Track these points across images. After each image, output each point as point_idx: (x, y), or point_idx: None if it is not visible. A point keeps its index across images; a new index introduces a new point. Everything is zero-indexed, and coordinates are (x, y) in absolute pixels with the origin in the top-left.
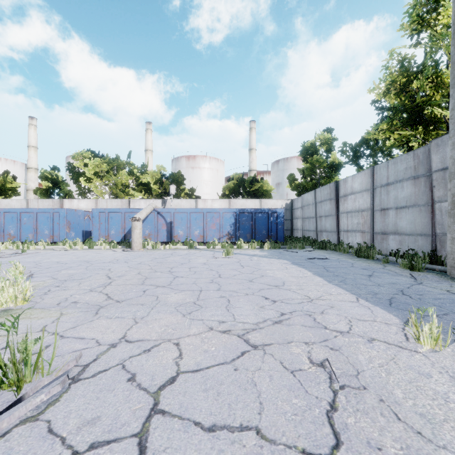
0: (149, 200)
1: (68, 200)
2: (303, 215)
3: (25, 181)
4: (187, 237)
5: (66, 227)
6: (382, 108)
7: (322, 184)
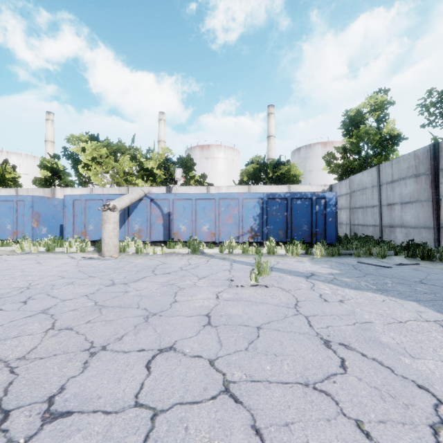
0: (151, 187)
1: (60, 190)
2: (352, 203)
3: None
4: (191, 234)
5: (32, 220)
6: None
7: (371, 164)
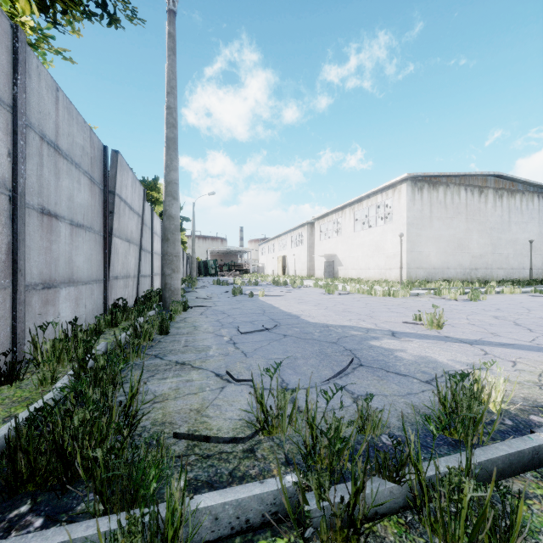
0: None
1: None
2: None
3: None
4: None
5: None
6: None
7: None
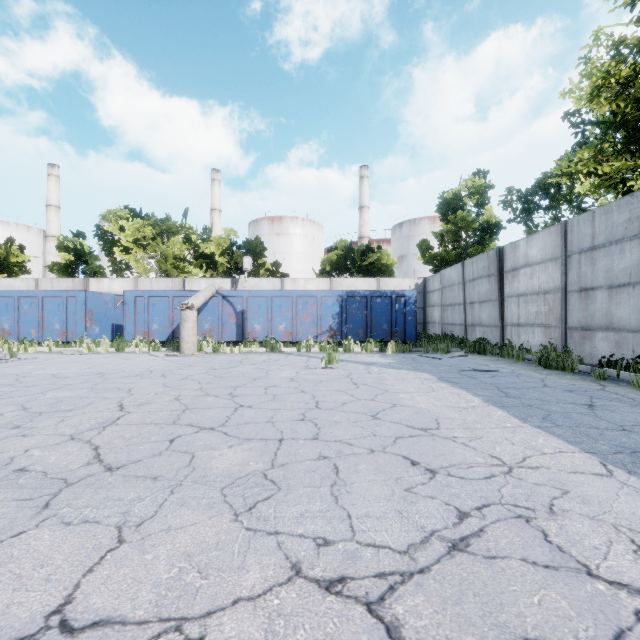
0: (213, 279)
1: (95, 280)
2: (443, 300)
3: (44, 255)
4: (267, 334)
5: (86, 318)
6: (583, 123)
7: (470, 255)
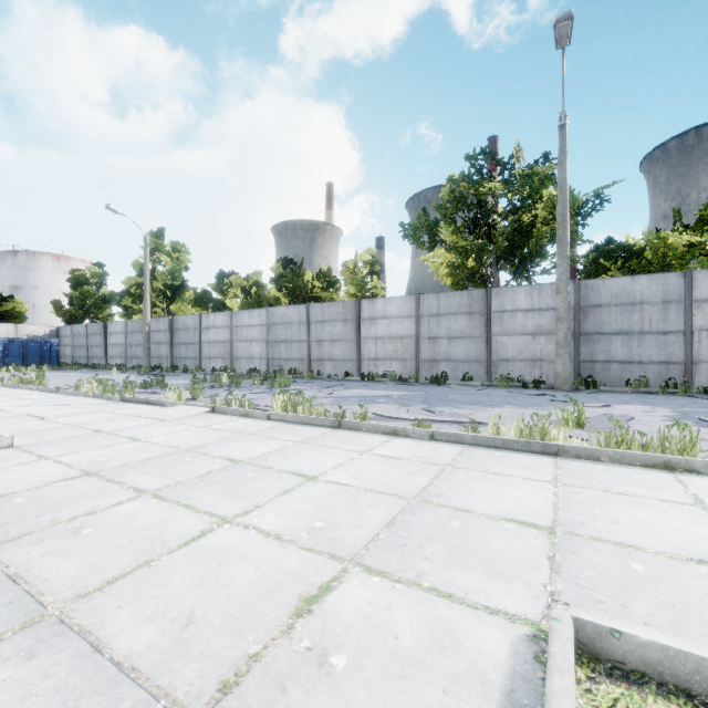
0: None
1: None
2: (74, 343)
3: None
4: None
5: None
6: (130, 292)
7: (94, 313)
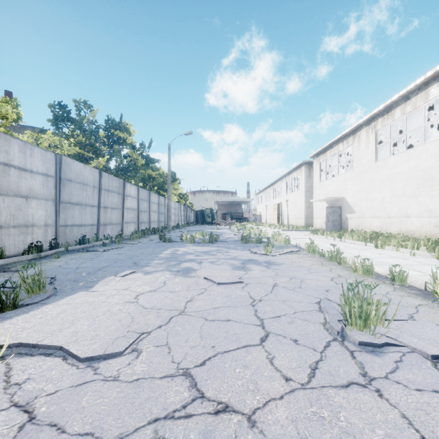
0: None
1: None
2: None
3: None
4: None
5: None
6: None
7: None
